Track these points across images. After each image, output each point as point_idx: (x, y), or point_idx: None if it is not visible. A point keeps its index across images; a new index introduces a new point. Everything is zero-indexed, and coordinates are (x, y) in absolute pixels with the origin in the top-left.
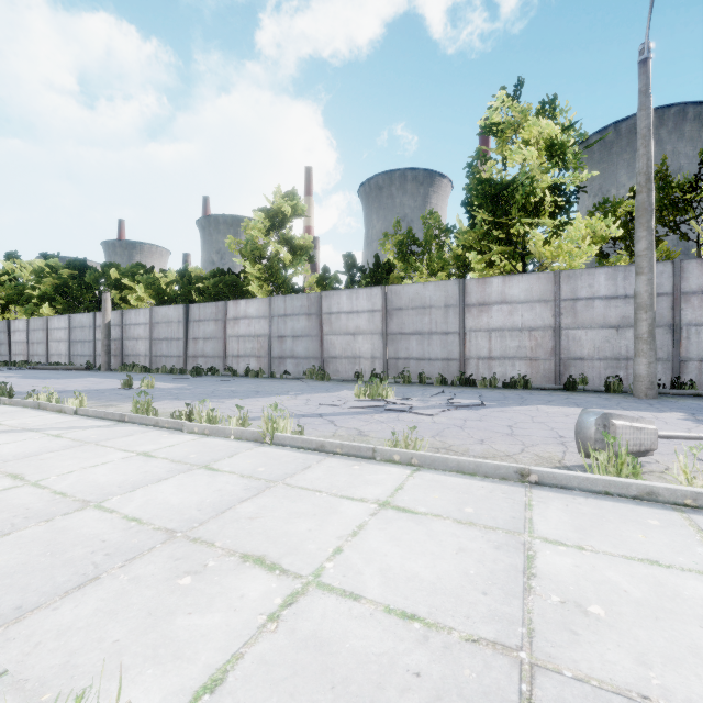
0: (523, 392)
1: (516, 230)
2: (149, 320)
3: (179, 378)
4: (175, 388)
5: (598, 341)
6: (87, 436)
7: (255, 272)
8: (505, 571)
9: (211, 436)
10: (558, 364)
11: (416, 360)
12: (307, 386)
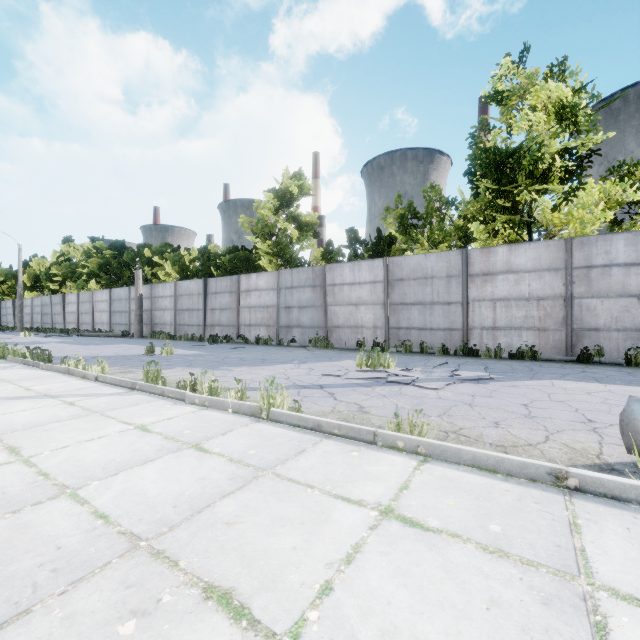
0: (532, 364)
1: (522, 197)
2: (174, 293)
3: (197, 345)
4: (191, 355)
5: (615, 310)
6: (97, 405)
7: (265, 248)
8: None
9: (210, 408)
10: (570, 334)
11: (418, 330)
12: (311, 354)
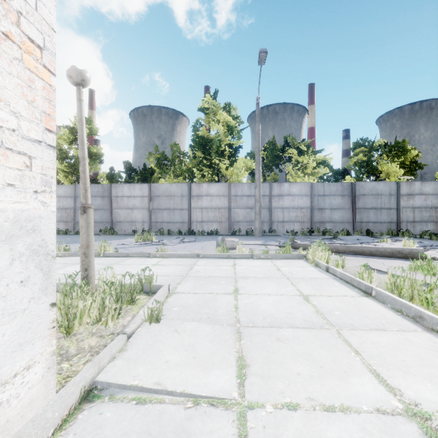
0: (215, 236)
1: (214, 161)
2: None
3: None
4: None
5: (245, 214)
6: None
7: (63, 168)
8: (185, 269)
9: (69, 257)
10: (230, 224)
11: (167, 223)
12: (104, 237)
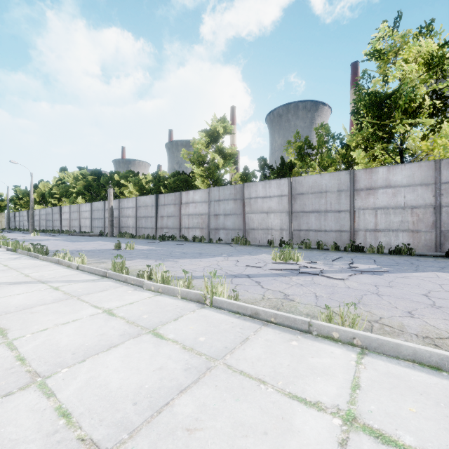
0: (409, 258)
1: (397, 130)
2: (135, 205)
3: (151, 242)
4: (147, 249)
5: None
6: (75, 290)
7: (199, 172)
8: None
9: (163, 294)
10: (439, 235)
11: (315, 231)
12: (234, 249)
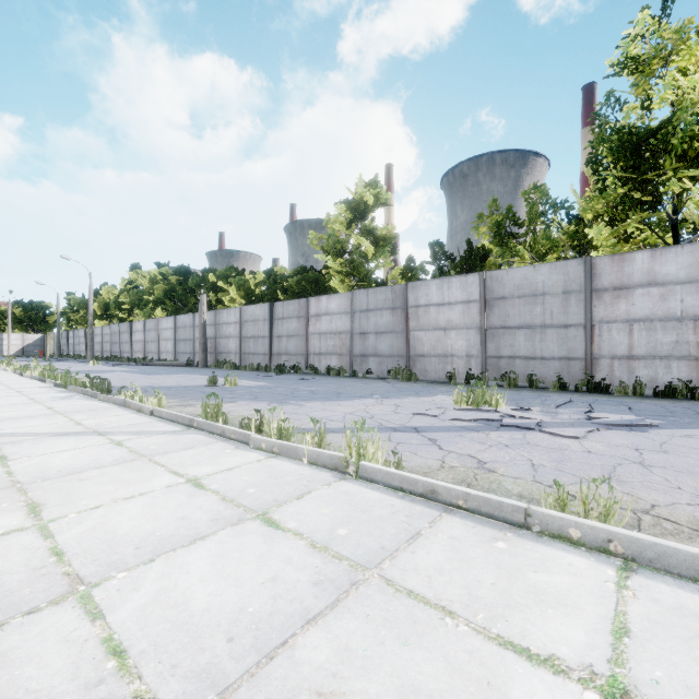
0: (692, 405)
1: (668, 188)
2: (239, 319)
3: (263, 376)
4: (256, 386)
5: None
6: (147, 446)
7: (336, 267)
8: None
9: (280, 456)
10: None
11: (524, 359)
12: (392, 387)
